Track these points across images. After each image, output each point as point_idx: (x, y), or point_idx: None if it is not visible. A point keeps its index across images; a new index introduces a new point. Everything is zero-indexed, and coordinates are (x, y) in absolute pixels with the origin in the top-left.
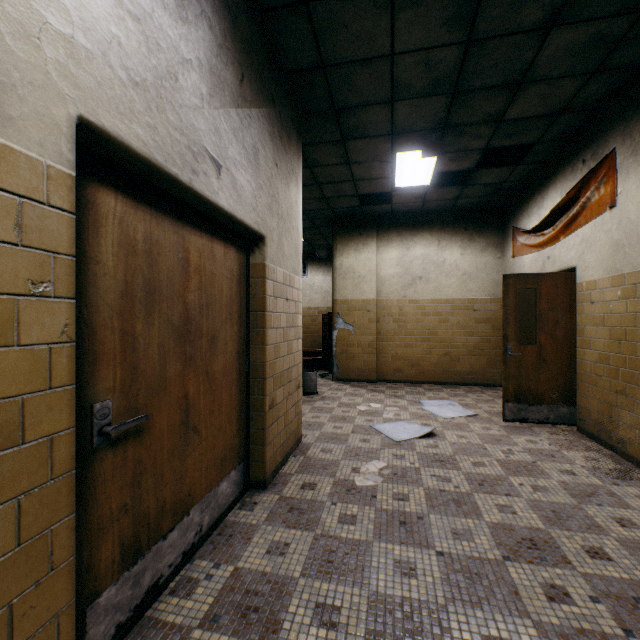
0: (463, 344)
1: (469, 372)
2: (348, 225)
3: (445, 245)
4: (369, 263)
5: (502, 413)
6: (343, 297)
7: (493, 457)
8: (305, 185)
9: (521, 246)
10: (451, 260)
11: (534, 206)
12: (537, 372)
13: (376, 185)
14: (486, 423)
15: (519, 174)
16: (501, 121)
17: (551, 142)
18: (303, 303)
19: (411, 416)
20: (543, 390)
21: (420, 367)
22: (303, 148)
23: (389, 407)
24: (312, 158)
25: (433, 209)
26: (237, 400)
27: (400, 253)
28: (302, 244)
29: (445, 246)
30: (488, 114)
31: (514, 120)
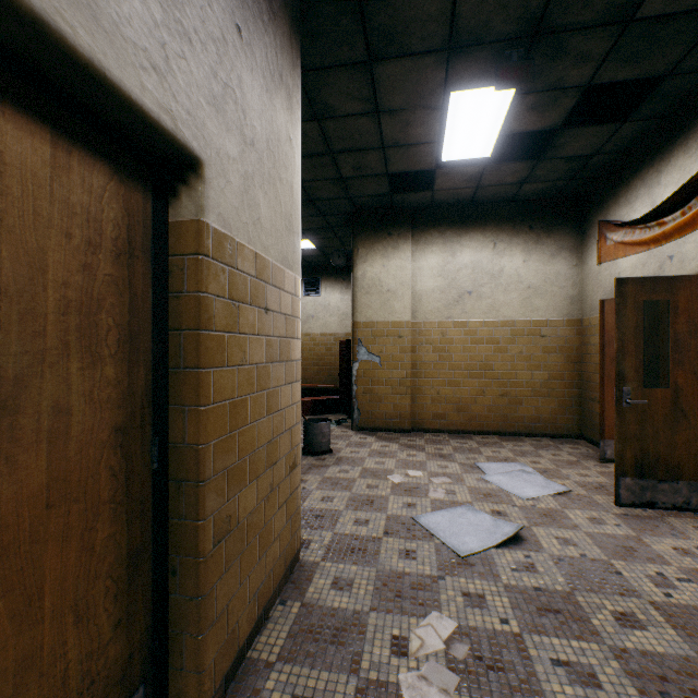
0: (527, 381)
1: (535, 419)
2: (373, 222)
3: (503, 249)
4: (401, 273)
5: (615, 493)
6: (366, 318)
7: (644, 597)
8: (313, 155)
9: (615, 246)
10: (511, 269)
11: (641, 186)
12: (671, 430)
13: (415, 157)
14: (590, 509)
15: (620, 139)
16: (630, 22)
17: (691, 74)
18: (316, 328)
19: (472, 495)
20: (681, 458)
21: (469, 412)
22: (306, 78)
23: (436, 477)
24: (321, 100)
25: (487, 200)
26: (118, 548)
27: (442, 260)
28: (314, 253)
29: (503, 250)
30: (614, 3)
31: (652, 20)
